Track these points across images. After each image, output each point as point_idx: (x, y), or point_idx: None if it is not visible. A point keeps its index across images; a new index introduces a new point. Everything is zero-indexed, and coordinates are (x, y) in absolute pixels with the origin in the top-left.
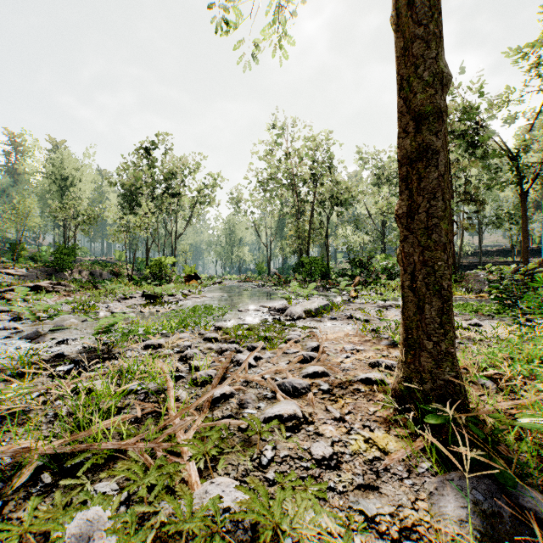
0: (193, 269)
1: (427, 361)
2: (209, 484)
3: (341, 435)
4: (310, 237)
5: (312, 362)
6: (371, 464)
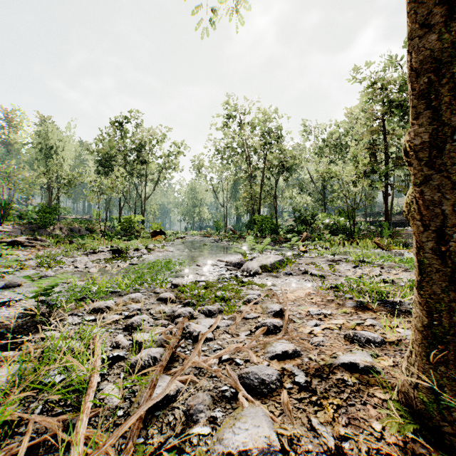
0: (159, 226)
1: None
2: None
3: None
4: (261, 198)
5: (278, 336)
6: None
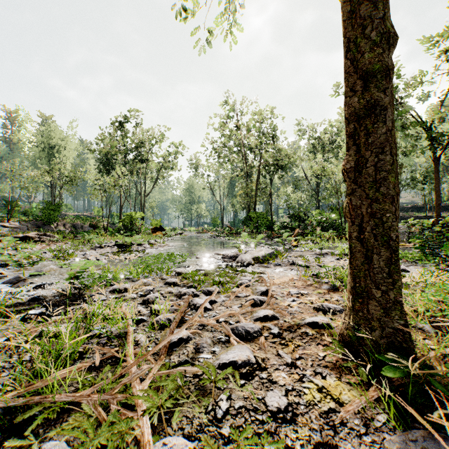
0: (158, 222)
1: (375, 309)
2: (161, 446)
3: (294, 383)
4: (257, 195)
5: (262, 306)
6: (327, 417)
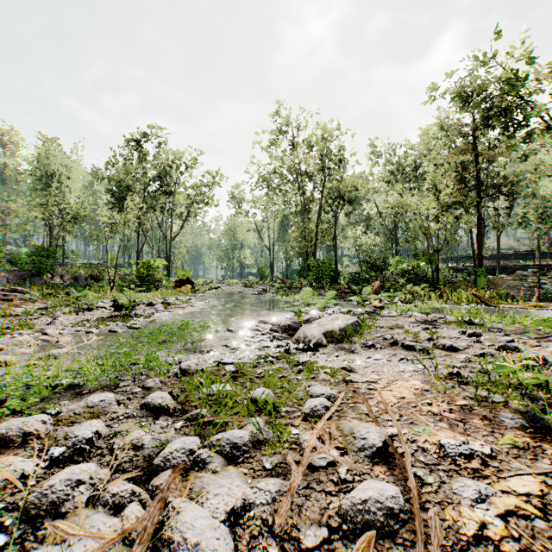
0: (186, 273)
1: None
2: None
3: None
4: (317, 237)
5: None
6: None
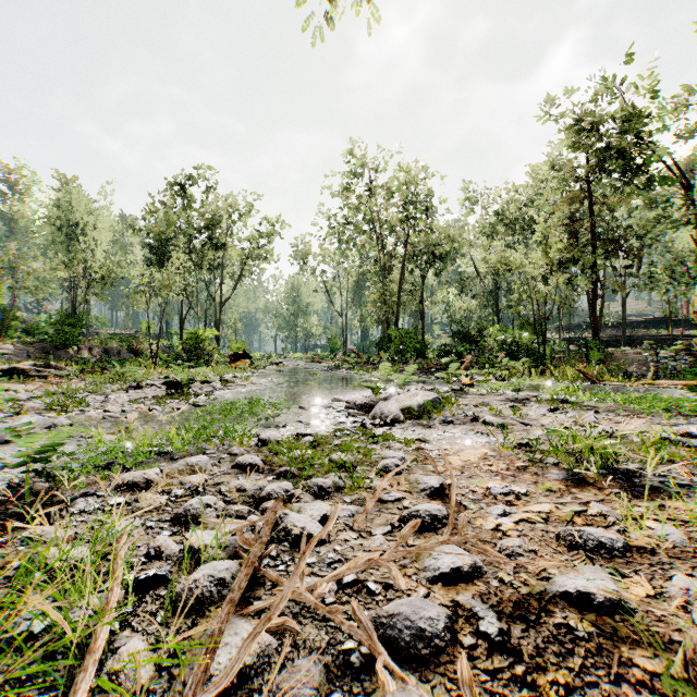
0: (242, 345)
1: None
2: None
3: None
4: (400, 302)
5: (442, 536)
6: None
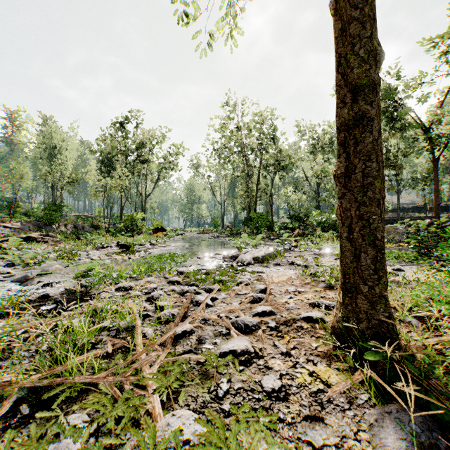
0: (159, 223)
1: (363, 303)
2: (170, 417)
3: (288, 369)
4: (257, 196)
5: (261, 302)
6: (315, 396)
